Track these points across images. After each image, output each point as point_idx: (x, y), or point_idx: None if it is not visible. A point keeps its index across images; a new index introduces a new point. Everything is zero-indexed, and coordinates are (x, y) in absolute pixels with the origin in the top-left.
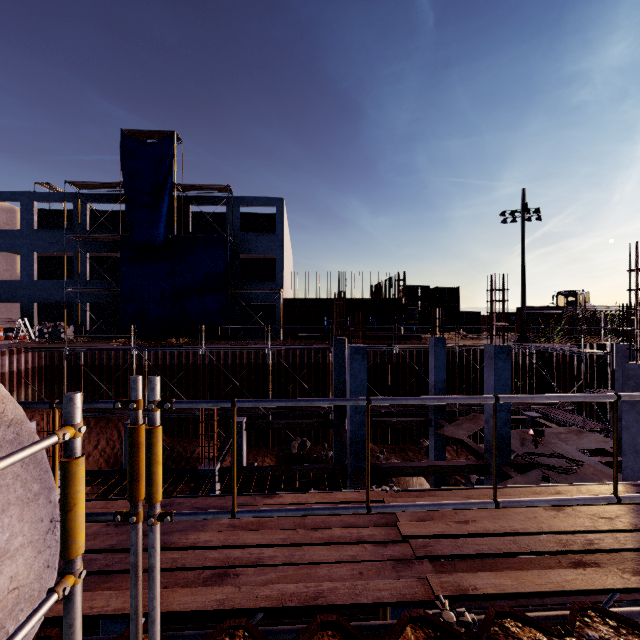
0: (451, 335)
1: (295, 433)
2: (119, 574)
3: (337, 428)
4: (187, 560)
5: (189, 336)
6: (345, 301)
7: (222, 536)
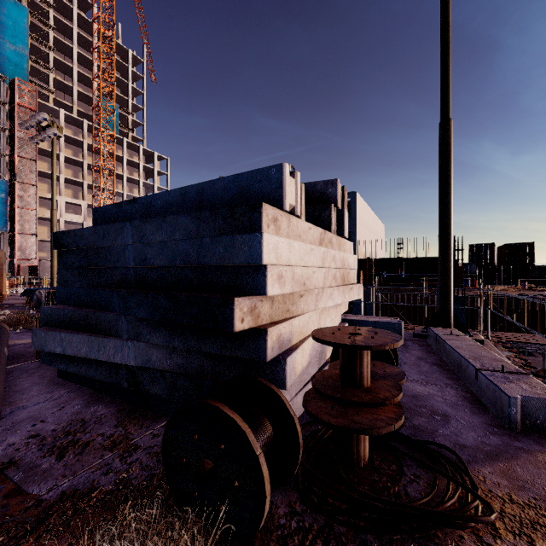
0: (510, 287)
1: None
2: None
3: None
4: None
5: None
6: (402, 260)
7: None
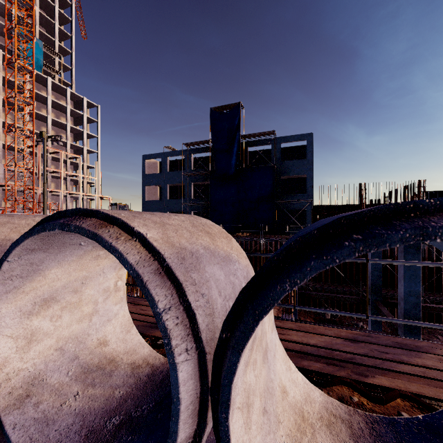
0: None
1: (327, 304)
2: (389, 371)
3: (373, 305)
4: (433, 374)
5: (249, 231)
6: (365, 206)
7: (442, 365)
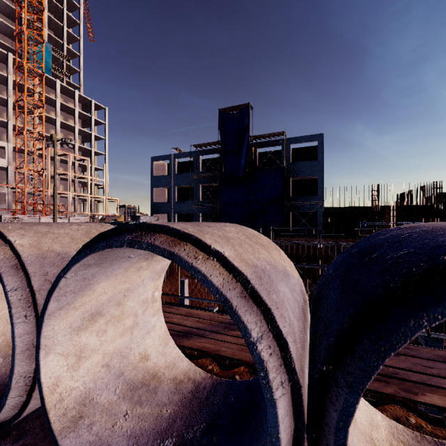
0: None
1: None
2: (438, 388)
3: None
4: None
5: None
6: (378, 208)
7: None
